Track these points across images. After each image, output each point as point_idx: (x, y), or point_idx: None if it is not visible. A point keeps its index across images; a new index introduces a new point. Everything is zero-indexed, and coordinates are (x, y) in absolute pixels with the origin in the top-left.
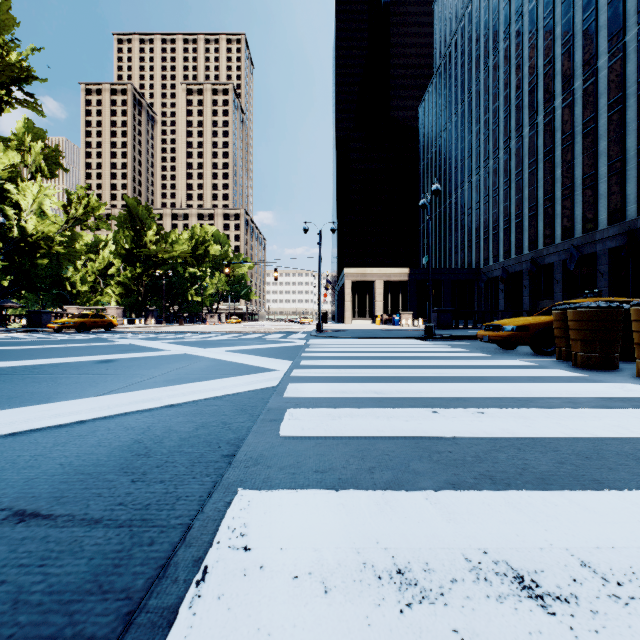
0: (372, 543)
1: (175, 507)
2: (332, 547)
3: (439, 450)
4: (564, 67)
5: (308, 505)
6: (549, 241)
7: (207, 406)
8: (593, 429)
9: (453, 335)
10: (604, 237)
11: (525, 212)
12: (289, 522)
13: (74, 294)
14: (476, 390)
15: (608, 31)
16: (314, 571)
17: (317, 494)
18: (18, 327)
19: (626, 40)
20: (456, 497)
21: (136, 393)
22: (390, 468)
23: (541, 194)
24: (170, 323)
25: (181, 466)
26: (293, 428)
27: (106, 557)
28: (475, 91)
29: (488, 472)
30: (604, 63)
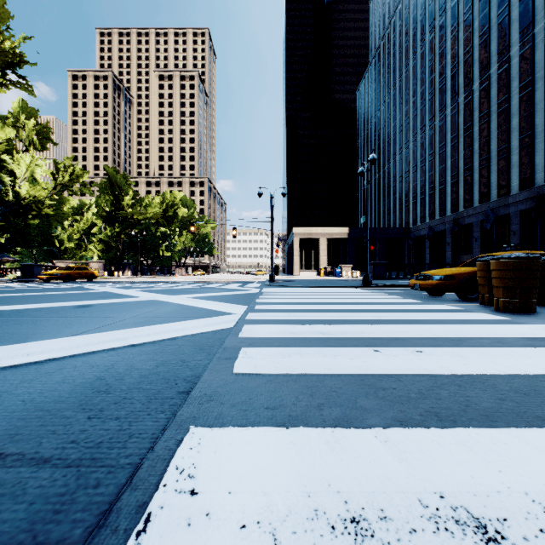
0: (323, 486)
1: (126, 445)
2: (282, 491)
3: (384, 387)
4: (481, 55)
5: (258, 443)
6: (468, 204)
7: (169, 345)
8: (526, 367)
9: (387, 284)
10: (516, 201)
11: (448, 180)
12: (239, 462)
13: (62, 250)
14: (412, 331)
15: (519, 24)
16: (263, 519)
17: (268, 432)
18: (13, 278)
19: (535, 32)
20: (405, 435)
21: (105, 334)
22: (338, 405)
23: (462, 164)
24: (144, 275)
25: (138, 402)
26: (246, 366)
27: (47, 501)
28: (405, 76)
29: (433, 409)
30: (516, 52)
